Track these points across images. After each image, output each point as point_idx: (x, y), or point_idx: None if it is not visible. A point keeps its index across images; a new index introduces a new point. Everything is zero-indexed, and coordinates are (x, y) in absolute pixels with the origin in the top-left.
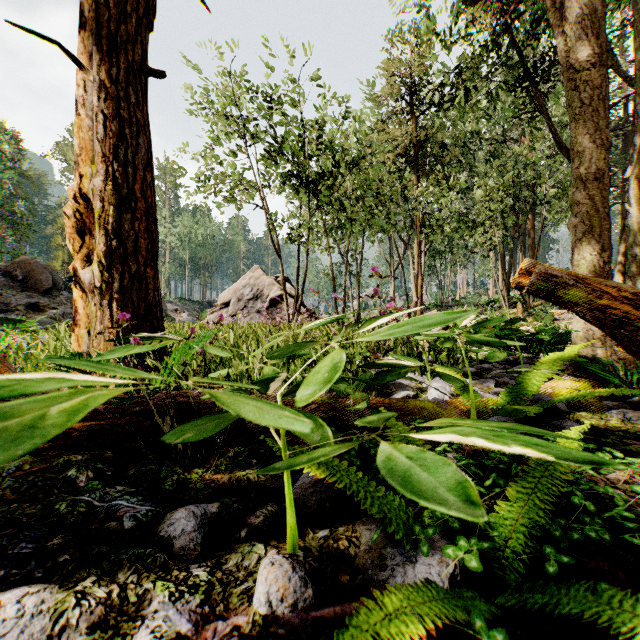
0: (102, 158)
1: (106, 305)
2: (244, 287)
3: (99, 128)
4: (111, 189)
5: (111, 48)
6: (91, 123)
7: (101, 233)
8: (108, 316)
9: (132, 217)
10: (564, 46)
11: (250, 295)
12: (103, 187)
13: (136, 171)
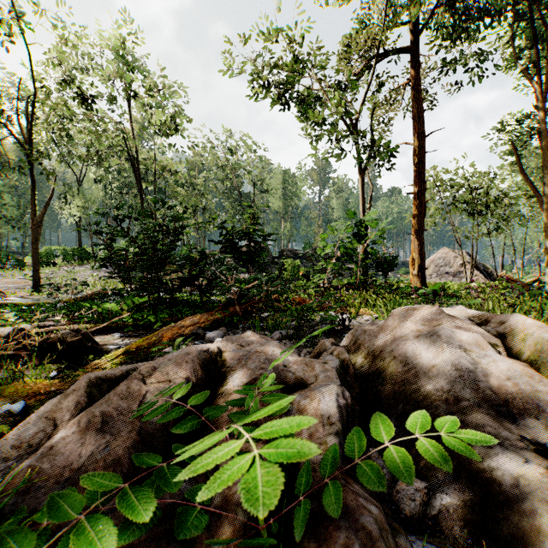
0: (417, 252)
1: (418, 278)
2: (437, 259)
3: (417, 246)
4: (419, 257)
5: (419, 231)
6: (414, 244)
7: (417, 265)
8: (418, 280)
9: (422, 261)
10: (542, 212)
11: (441, 263)
12: (418, 257)
13: (423, 252)
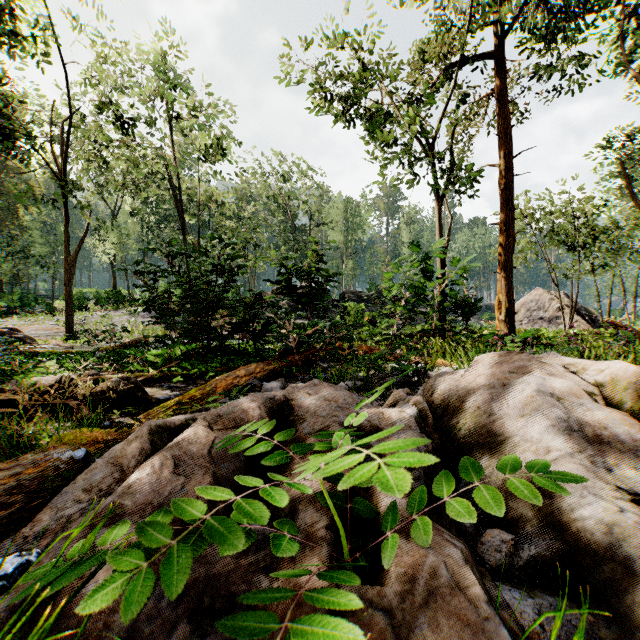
0: (505, 293)
1: (505, 324)
2: (529, 302)
3: (504, 287)
4: (507, 299)
5: (506, 269)
6: (501, 284)
7: (504, 309)
8: (506, 327)
9: (511, 304)
10: None
11: (534, 307)
12: (505, 299)
13: (511, 293)
